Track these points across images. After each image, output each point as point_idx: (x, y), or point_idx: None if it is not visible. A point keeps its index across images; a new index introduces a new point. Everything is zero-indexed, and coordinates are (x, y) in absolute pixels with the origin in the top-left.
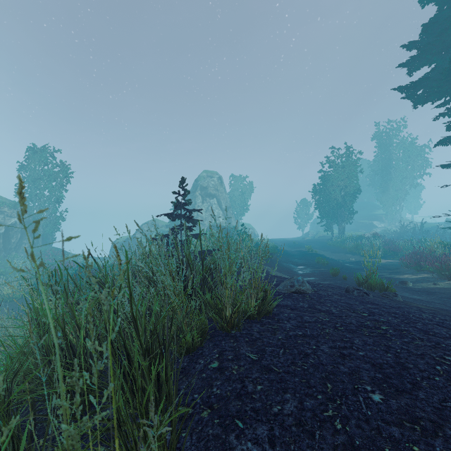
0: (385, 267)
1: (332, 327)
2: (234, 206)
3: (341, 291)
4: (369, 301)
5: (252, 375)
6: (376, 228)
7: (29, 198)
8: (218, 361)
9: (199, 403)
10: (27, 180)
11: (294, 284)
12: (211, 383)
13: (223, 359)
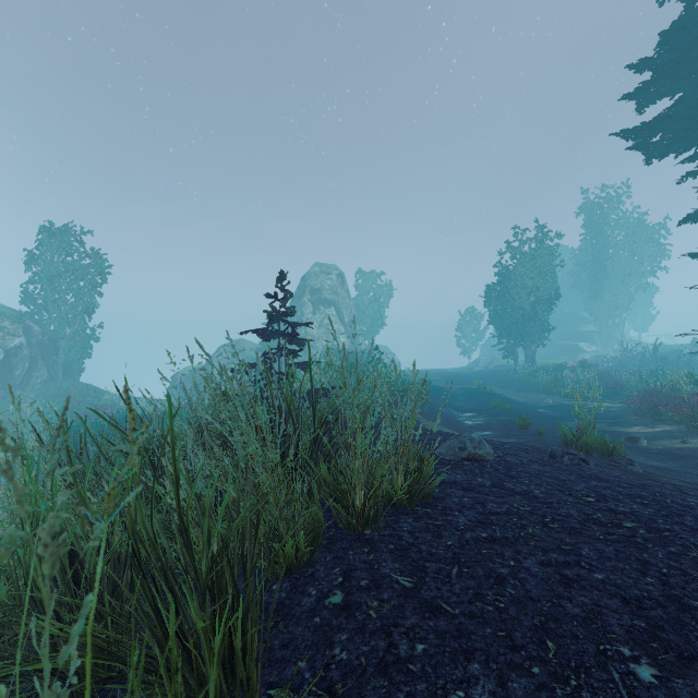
0: (600, 414)
1: (539, 523)
2: (362, 319)
3: (541, 456)
4: (592, 475)
5: (405, 621)
6: (584, 353)
7: (42, 306)
8: (342, 590)
9: (307, 681)
10: (40, 277)
11: (465, 445)
12: (331, 637)
13: (352, 586)
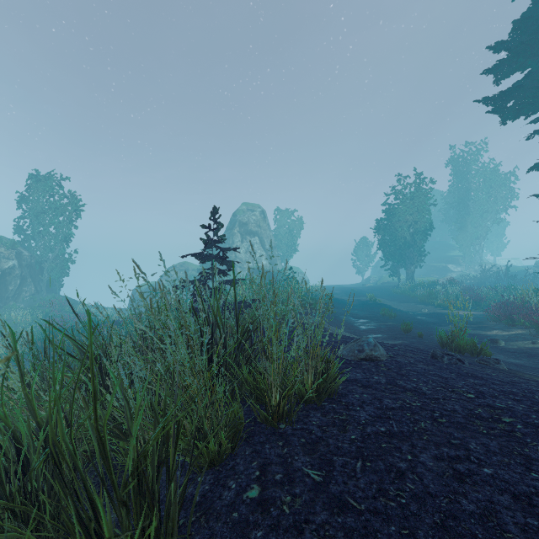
0: (466, 320)
1: (429, 418)
2: (280, 246)
3: (425, 356)
4: (469, 373)
5: (316, 517)
6: (451, 273)
7: (31, 236)
8: (258, 484)
9: None
10: (29, 214)
11: (363, 348)
12: (247, 534)
13: (267, 480)
